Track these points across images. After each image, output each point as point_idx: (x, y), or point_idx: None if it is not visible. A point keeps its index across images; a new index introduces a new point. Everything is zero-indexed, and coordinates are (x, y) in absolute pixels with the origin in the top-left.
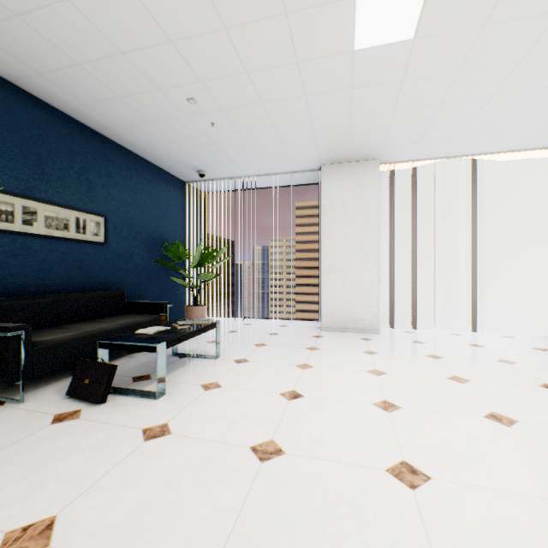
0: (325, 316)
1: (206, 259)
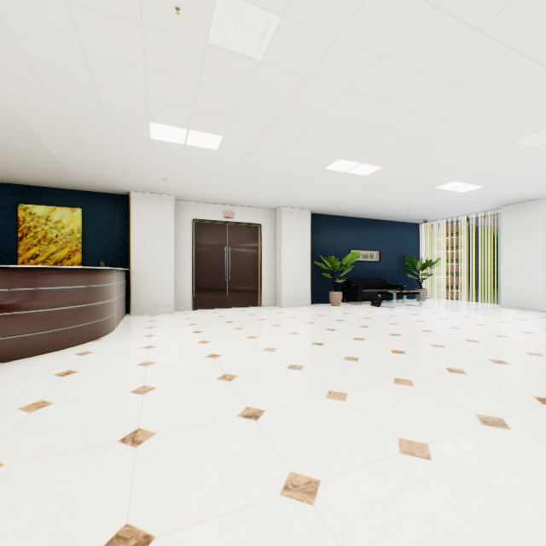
0: (502, 299)
1: (426, 265)
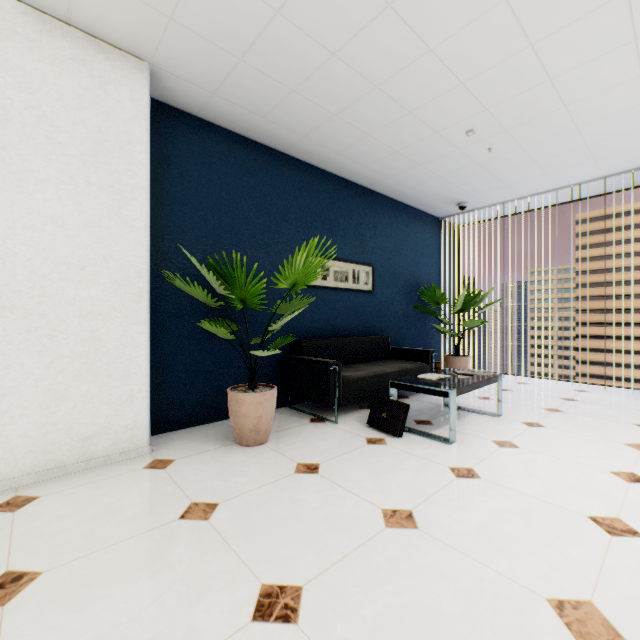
0: None
1: (469, 302)
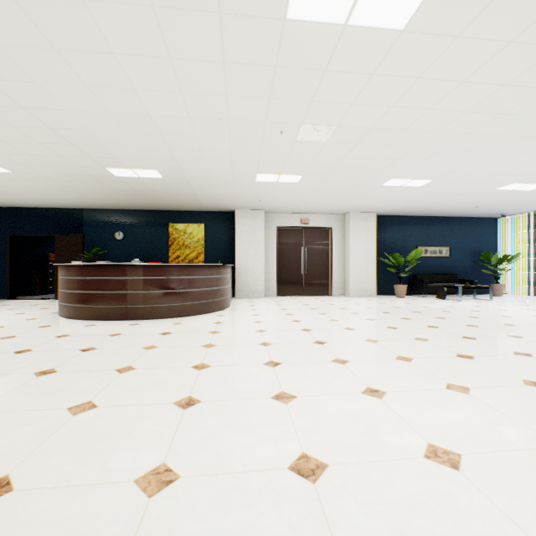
0: None
1: (503, 260)
